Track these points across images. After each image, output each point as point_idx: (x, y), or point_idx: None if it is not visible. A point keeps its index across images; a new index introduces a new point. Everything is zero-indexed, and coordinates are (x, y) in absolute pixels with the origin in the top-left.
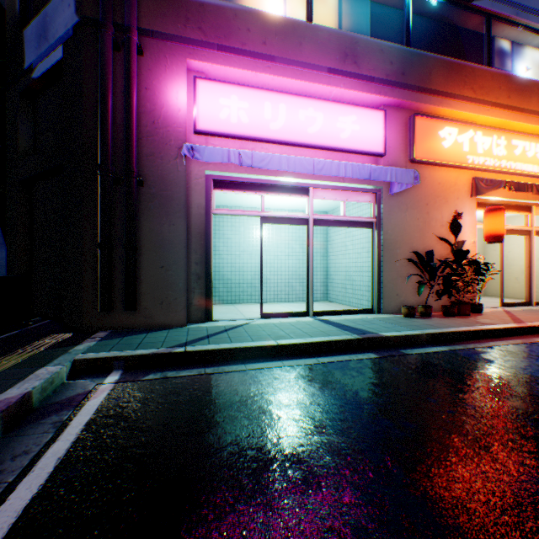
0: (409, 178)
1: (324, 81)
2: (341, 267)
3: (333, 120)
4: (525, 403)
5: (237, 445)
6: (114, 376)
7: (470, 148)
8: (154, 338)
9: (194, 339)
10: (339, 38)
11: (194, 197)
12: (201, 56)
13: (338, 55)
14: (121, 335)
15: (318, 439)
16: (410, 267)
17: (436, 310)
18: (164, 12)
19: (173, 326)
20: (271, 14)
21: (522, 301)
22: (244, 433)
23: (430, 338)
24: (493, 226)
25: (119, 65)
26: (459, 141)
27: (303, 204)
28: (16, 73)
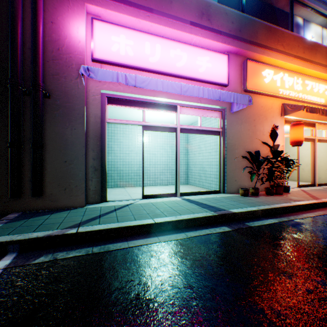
0: (245, 100)
1: (188, 30)
2: (197, 162)
3: (194, 58)
4: None
5: None
6: (6, 260)
7: (281, 84)
8: (54, 219)
9: (87, 219)
10: (198, 1)
11: (92, 109)
12: (97, 2)
13: (197, 13)
14: (28, 217)
15: None
16: (244, 162)
17: (260, 190)
18: None
19: (74, 207)
20: None
21: (307, 183)
22: None
23: (264, 213)
24: (296, 135)
25: (29, 1)
26: (274, 79)
27: (172, 119)
28: None
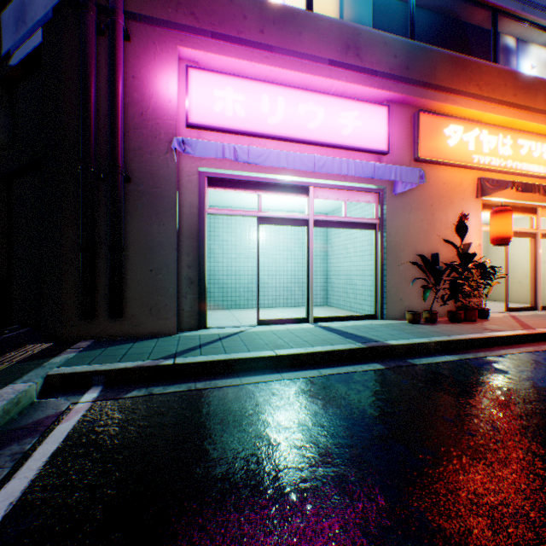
0: (414, 177)
1: (325, 73)
2: (342, 270)
3: (335, 115)
4: None
5: (228, 481)
6: (93, 393)
7: (475, 147)
8: (141, 349)
9: (184, 350)
10: (341, 28)
11: (187, 195)
12: (194, 44)
13: (339, 46)
14: (105, 345)
15: (324, 471)
16: (414, 270)
17: (441, 315)
18: None
19: (163, 334)
20: (269, 1)
21: (526, 305)
22: (237, 465)
23: (438, 347)
24: (499, 228)
25: (103, 51)
26: (464, 139)
27: (302, 204)
28: None
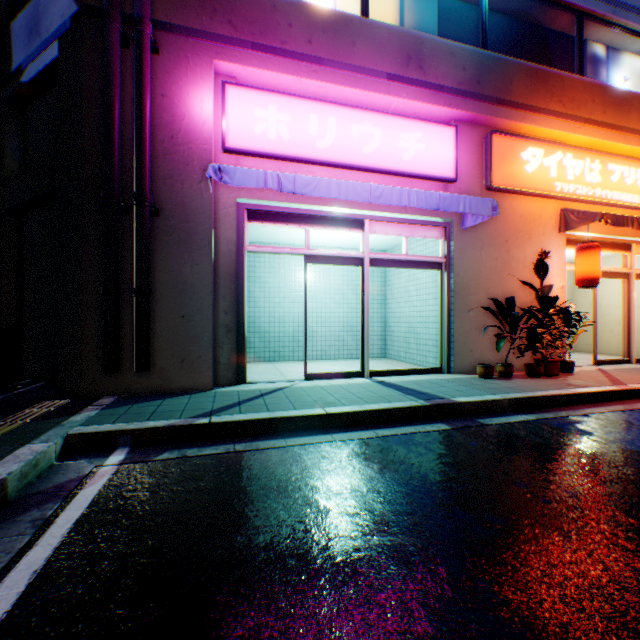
0: (486, 208)
1: (383, 89)
2: (403, 317)
3: (394, 137)
4: (639, 489)
5: (273, 550)
6: (119, 455)
7: (558, 173)
8: (172, 406)
9: (221, 407)
10: (401, 37)
11: (223, 231)
12: (232, 57)
13: (399, 58)
14: (131, 402)
15: (379, 540)
16: (486, 317)
17: (518, 369)
18: (185, 1)
19: (196, 390)
20: (318, 6)
21: (618, 357)
22: (283, 533)
23: (513, 405)
24: (586, 267)
25: (128, 65)
26: (545, 164)
27: (357, 240)
28: (2, 77)
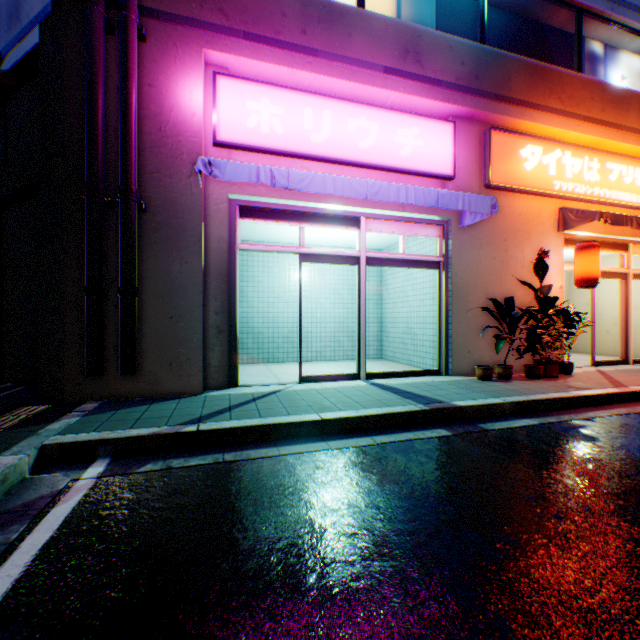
0: (485, 206)
1: (380, 83)
2: (399, 317)
3: (391, 132)
4: None
5: (262, 579)
6: (98, 466)
7: (557, 172)
8: (158, 412)
9: (211, 413)
10: (399, 30)
11: (214, 228)
12: (223, 46)
13: (396, 51)
14: (115, 407)
15: (380, 566)
16: (485, 317)
17: (516, 370)
18: None
19: (185, 394)
20: None
21: (615, 358)
22: (273, 558)
23: (515, 408)
24: (585, 267)
25: (113, 53)
26: (544, 162)
27: (353, 239)
28: None
